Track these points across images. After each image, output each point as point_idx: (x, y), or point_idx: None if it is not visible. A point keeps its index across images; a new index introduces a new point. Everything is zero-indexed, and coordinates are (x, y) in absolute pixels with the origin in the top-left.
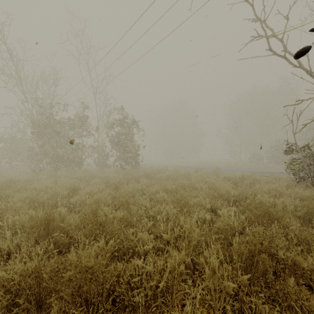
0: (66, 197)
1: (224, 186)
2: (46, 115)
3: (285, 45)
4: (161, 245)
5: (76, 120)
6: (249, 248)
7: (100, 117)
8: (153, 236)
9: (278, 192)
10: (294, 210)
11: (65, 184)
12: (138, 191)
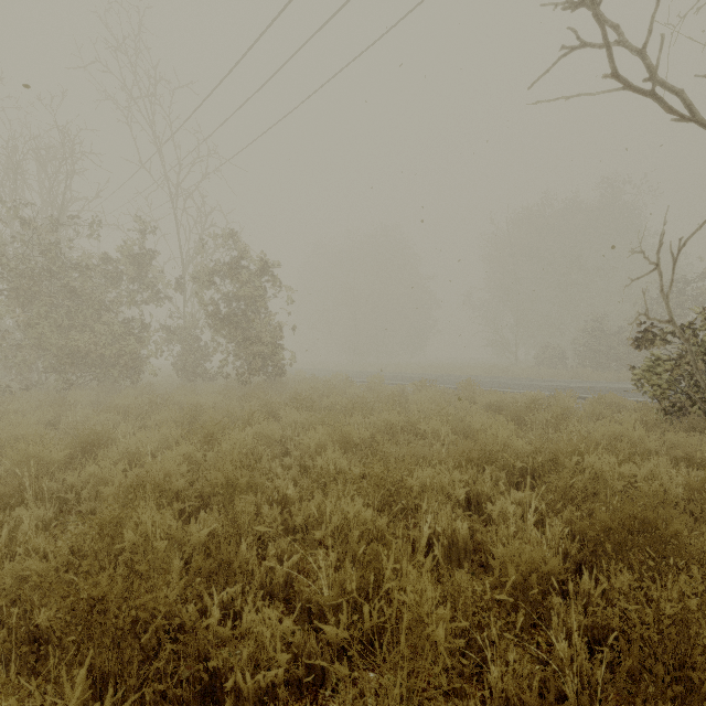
0: (65, 467)
1: (496, 431)
2: (42, 246)
3: (652, 65)
4: (316, 660)
5: (122, 262)
6: (610, 660)
7: (189, 256)
8: (299, 606)
9: (636, 445)
10: (691, 501)
11: (80, 427)
12: (271, 443)
